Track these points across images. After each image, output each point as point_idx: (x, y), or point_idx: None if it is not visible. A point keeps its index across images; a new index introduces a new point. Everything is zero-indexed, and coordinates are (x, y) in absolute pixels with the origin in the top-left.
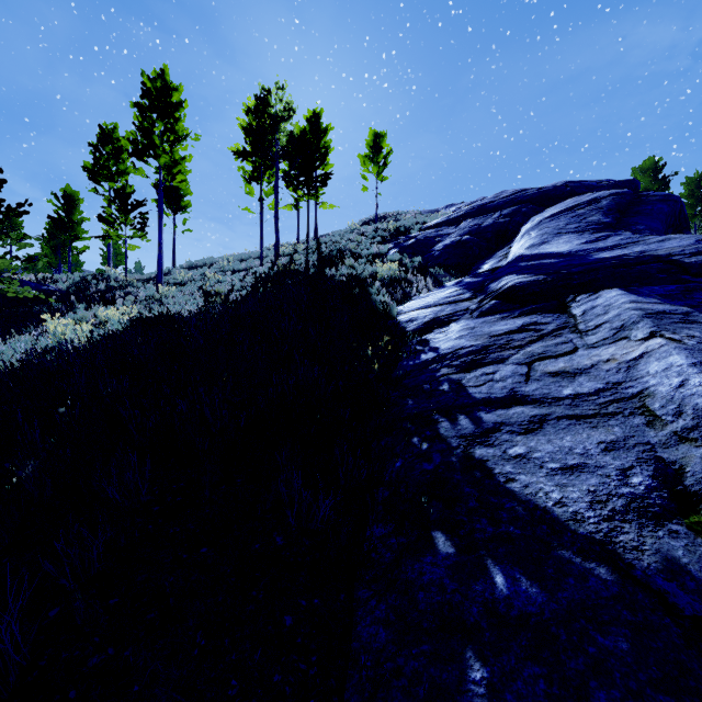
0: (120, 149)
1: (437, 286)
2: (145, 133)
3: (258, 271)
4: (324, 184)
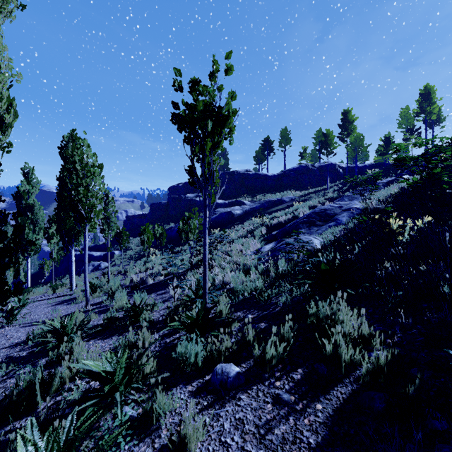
0: (409, 113)
1: None
2: (420, 108)
3: None
4: None
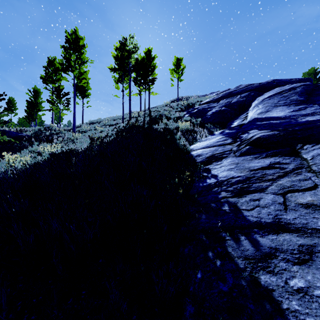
0: (57, 68)
1: (210, 134)
2: (67, 60)
3: (120, 125)
4: (152, 83)
